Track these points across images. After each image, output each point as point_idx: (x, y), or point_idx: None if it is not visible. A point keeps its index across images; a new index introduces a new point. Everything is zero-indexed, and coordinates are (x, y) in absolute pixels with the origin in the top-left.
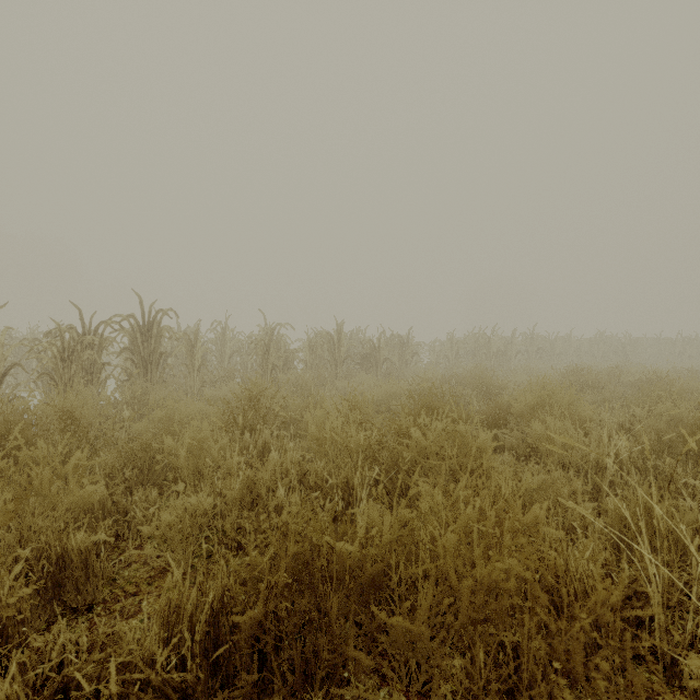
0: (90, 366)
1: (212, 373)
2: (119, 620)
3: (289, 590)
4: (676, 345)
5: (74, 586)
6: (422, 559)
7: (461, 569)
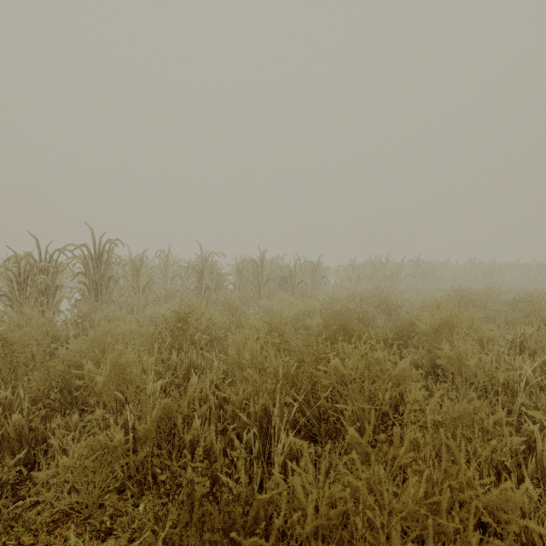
0: (46, 288)
1: (155, 293)
2: None
3: None
4: (532, 269)
5: None
6: None
7: None
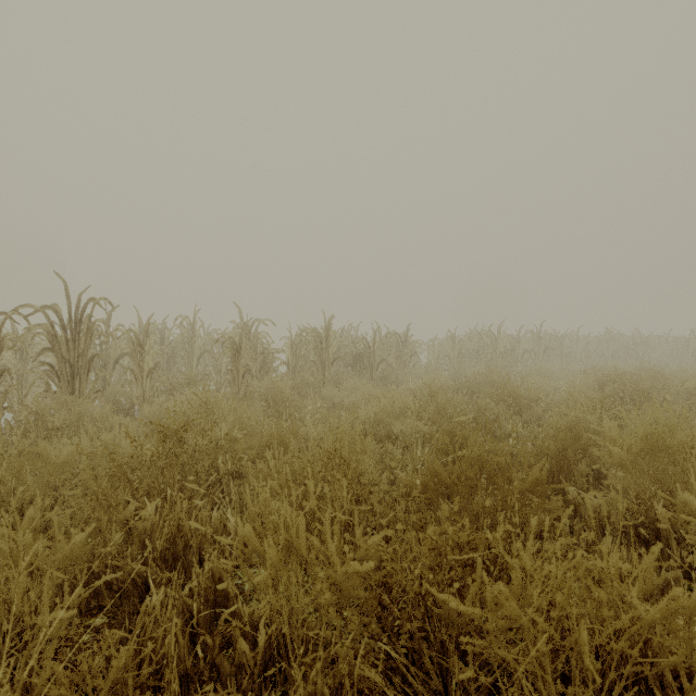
0: None
1: (168, 379)
2: None
3: None
4: (690, 343)
5: None
6: None
7: None
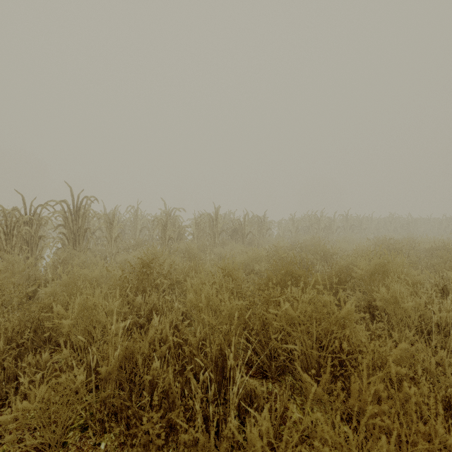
0: (30, 238)
1: (125, 242)
2: None
3: None
4: (442, 222)
5: None
6: None
7: None
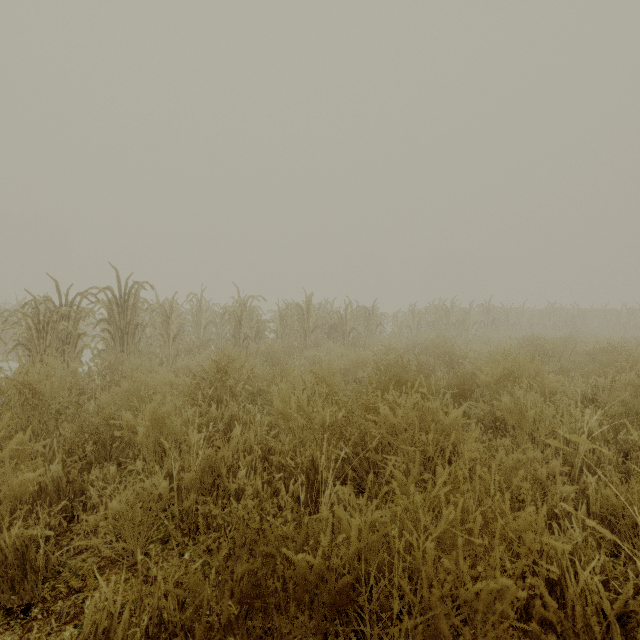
0: (66, 337)
1: (187, 343)
2: (56, 626)
3: (237, 616)
4: (621, 315)
5: (9, 585)
6: (397, 570)
7: (456, 623)
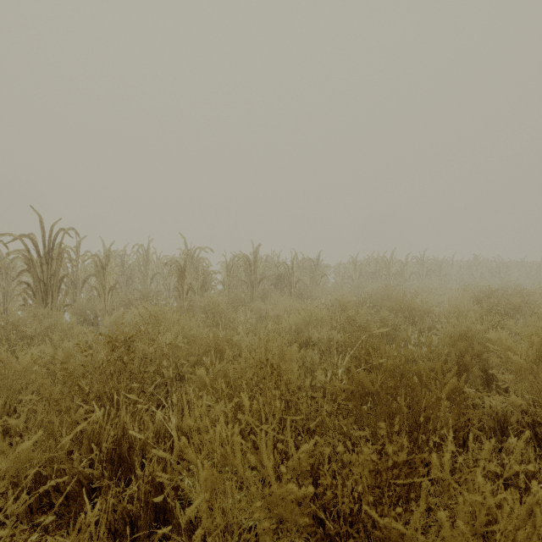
0: None
1: (126, 295)
2: None
3: None
4: (541, 267)
5: None
6: None
7: None
